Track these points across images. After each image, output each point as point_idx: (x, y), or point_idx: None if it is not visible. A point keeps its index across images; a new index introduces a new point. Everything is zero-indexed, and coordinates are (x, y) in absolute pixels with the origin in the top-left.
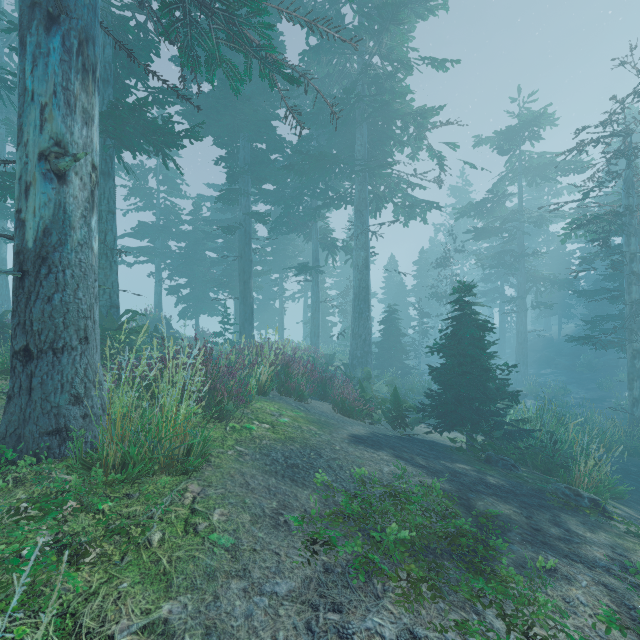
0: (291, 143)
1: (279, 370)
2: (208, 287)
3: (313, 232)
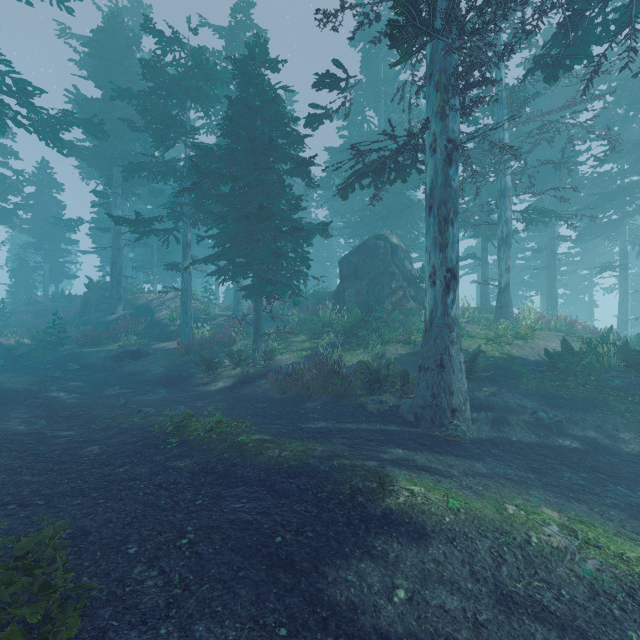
0: (591, 178)
1: (567, 325)
2: (517, 287)
3: (620, 234)
